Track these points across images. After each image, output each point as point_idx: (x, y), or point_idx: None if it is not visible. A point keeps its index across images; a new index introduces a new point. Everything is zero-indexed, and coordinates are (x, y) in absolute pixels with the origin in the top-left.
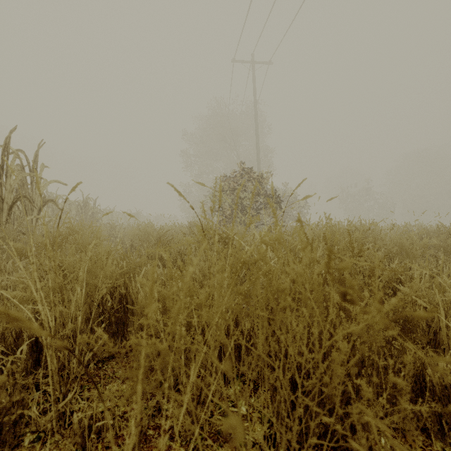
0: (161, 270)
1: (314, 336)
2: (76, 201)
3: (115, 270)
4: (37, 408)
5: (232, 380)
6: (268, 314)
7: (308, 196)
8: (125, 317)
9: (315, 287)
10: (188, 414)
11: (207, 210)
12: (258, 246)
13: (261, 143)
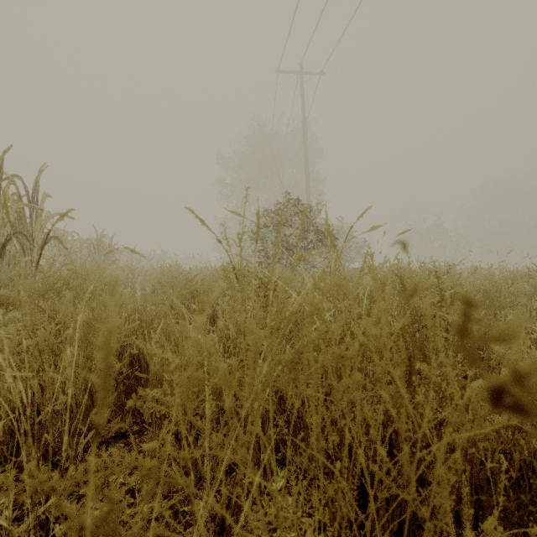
0: (187, 323)
1: (402, 439)
2: (88, 239)
3: (126, 325)
4: (10, 513)
5: (272, 493)
6: (324, 386)
7: (376, 226)
8: (138, 385)
9: (394, 354)
10: (214, 522)
11: (246, 250)
12: (309, 294)
13: (311, 170)
